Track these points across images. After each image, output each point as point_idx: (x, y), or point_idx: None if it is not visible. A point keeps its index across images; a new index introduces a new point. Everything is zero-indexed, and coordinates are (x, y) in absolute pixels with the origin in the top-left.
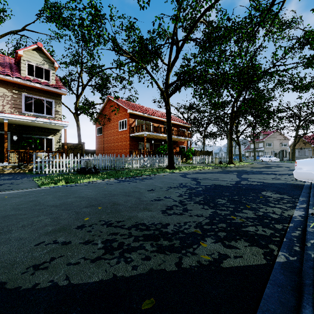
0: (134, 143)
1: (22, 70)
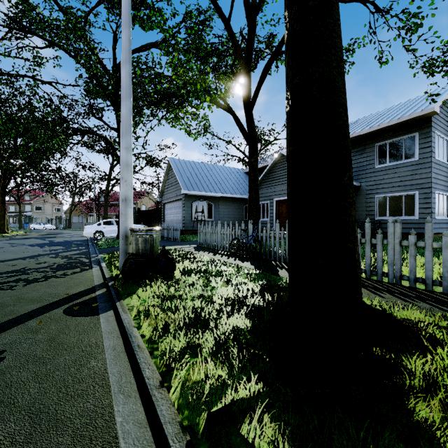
0: None
1: None
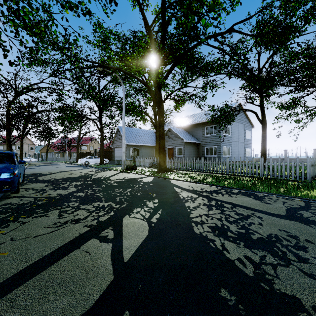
0: None
1: None
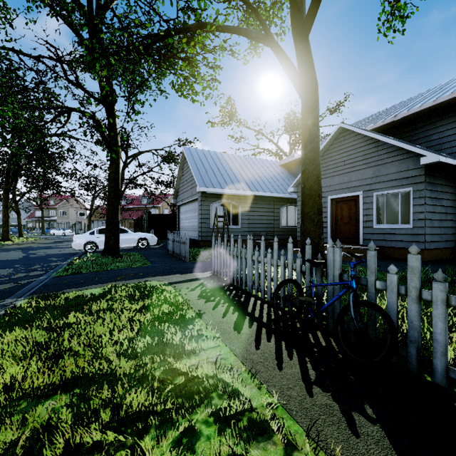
0: None
1: None
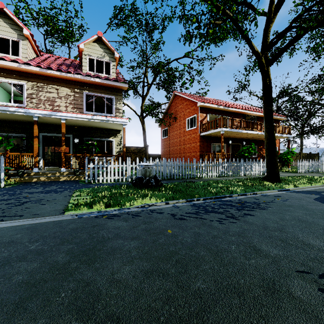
0: (205, 145)
1: (83, 66)
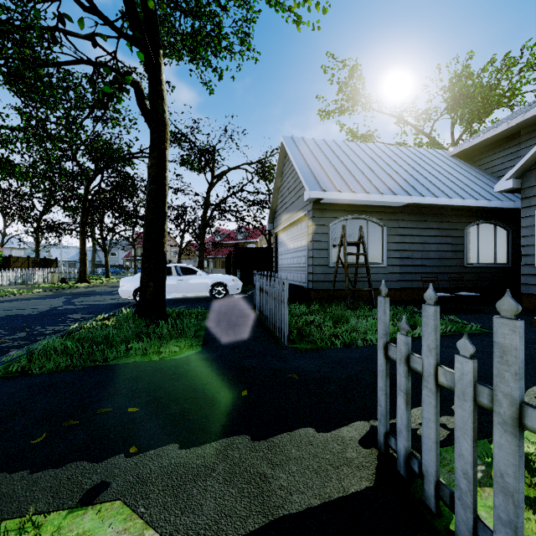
0: None
1: None
